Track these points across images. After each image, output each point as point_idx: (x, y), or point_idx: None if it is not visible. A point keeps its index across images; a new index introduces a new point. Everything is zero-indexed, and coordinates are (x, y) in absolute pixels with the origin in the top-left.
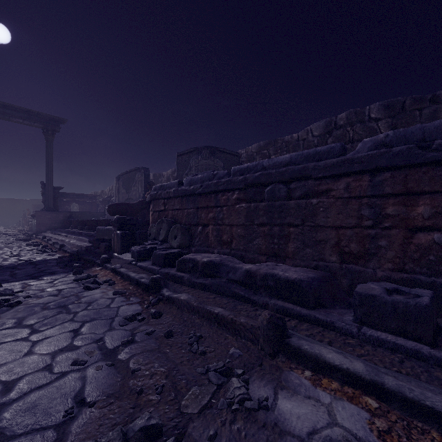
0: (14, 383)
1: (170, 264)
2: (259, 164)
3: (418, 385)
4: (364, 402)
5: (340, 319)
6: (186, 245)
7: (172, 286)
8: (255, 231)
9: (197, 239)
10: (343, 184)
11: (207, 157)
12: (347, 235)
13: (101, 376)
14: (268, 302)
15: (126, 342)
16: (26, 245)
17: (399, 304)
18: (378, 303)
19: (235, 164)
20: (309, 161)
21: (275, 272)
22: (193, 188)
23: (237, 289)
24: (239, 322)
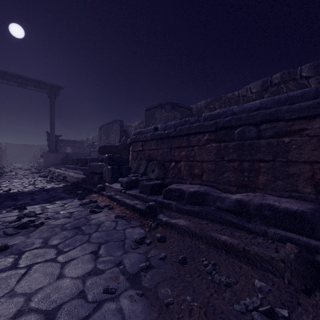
0: (54, 314)
1: (155, 193)
2: (229, 110)
3: None
4: None
5: None
6: (161, 177)
7: (167, 212)
8: (225, 166)
9: (171, 173)
10: (319, 124)
11: (169, 111)
12: None
13: (137, 310)
14: (266, 230)
15: (145, 267)
16: (38, 176)
17: None
18: None
19: (189, 115)
20: (281, 105)
21: (270, 202)
22: (168, 132)
23: (228, 217)
24: (253, 252)
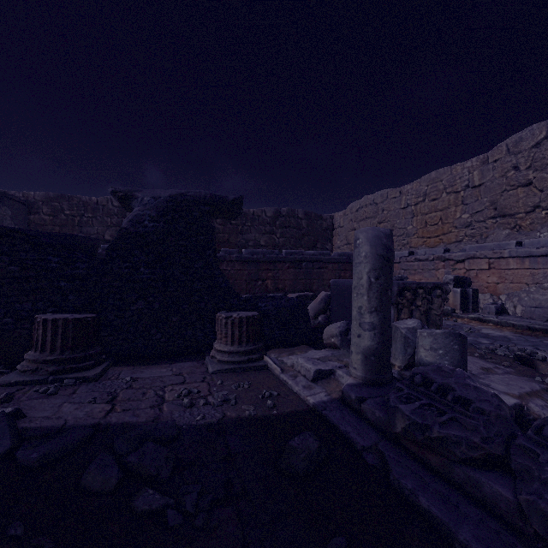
0: None
1: None
2: None
3: None
4: None
5: None
6: None
7: None
8: None
9: None
10: None
11: None
12: None
13: None
14: None
15: None
16: None
17: None
18: None
19: (23, 213)
20: None
21: None
22: None
23: None
24: None
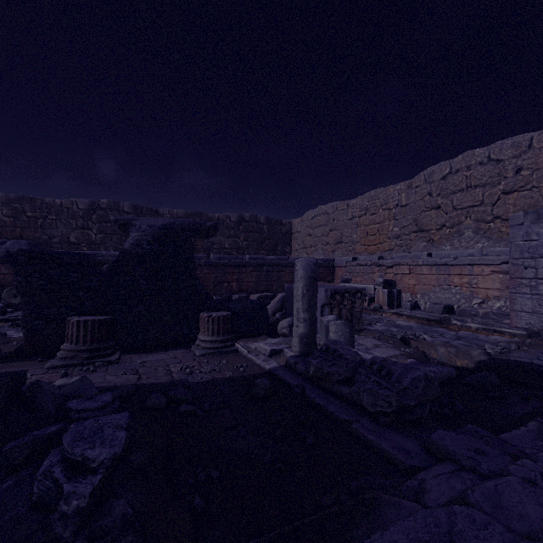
0: None
1: None
2: (100, 253)
3: None
4: None
5: None
6: None
7: None
8: None
9: None
10: None
11: None
12: None
13: None
14: None
15: None
16: None
17: None
18: None
19: None
20: None
21: None
22: None
23: None
24: None
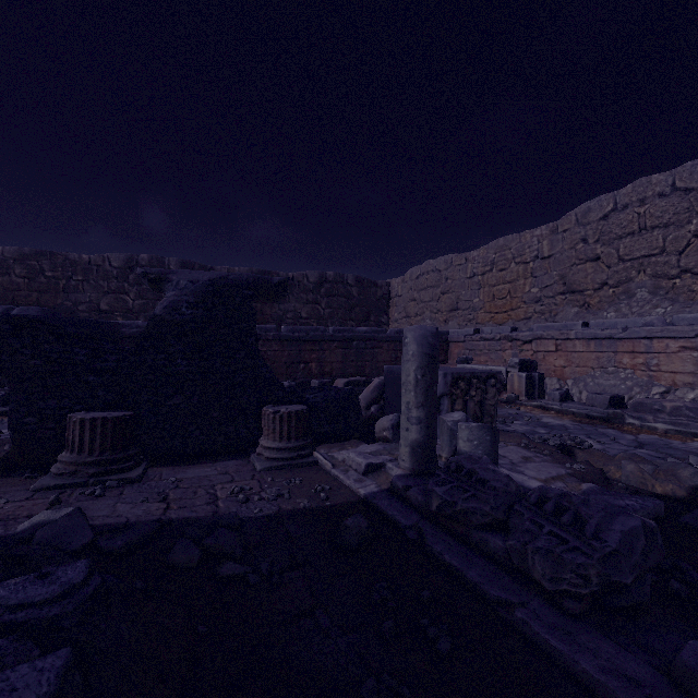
0: None
1: None
2: (134, 324)
3: None
4: None
5: None
6: None
7: None
8: None
9: None
10: None
11: None
12: None
13: None
14: None
15: None
16: None
17: None
18: None
19: None
20: None
21: None
22: None
23: None
24: None
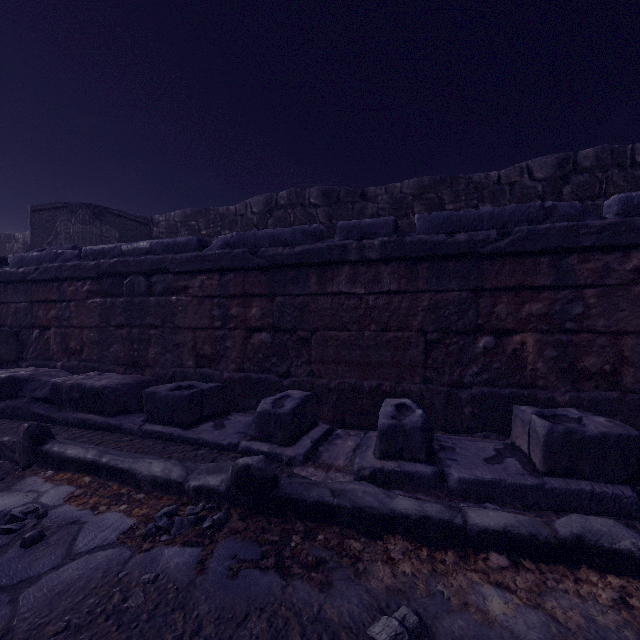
0: None
1: None
2: (117, 248)
3: (131, 456)
4: (82, 481)
5: (132, 421)
6: (9, 359)
7: None
8: (113, 335)
9: (32, 350)
10: (199, 282)
11: (87, 221)
12: (202, 337)
13: None
14: (68, 417)
15: None
16: None
17: (170, 397)
18: (157, 399)
19: (144, 235)
20: (169, 252)
21: (83, 382)
22: (24, 272)
23: (37, 409)
24: (0, 442)
